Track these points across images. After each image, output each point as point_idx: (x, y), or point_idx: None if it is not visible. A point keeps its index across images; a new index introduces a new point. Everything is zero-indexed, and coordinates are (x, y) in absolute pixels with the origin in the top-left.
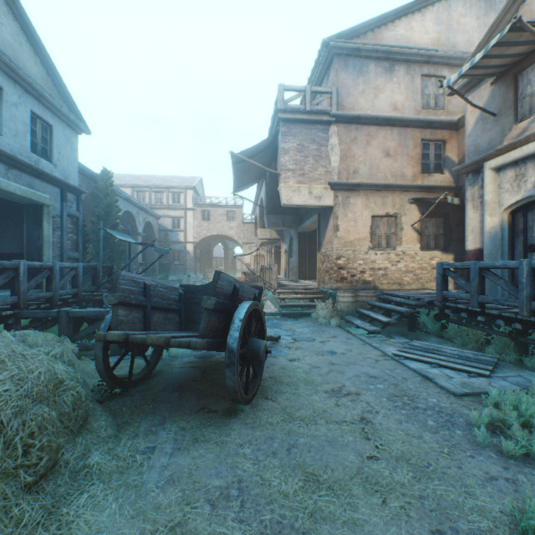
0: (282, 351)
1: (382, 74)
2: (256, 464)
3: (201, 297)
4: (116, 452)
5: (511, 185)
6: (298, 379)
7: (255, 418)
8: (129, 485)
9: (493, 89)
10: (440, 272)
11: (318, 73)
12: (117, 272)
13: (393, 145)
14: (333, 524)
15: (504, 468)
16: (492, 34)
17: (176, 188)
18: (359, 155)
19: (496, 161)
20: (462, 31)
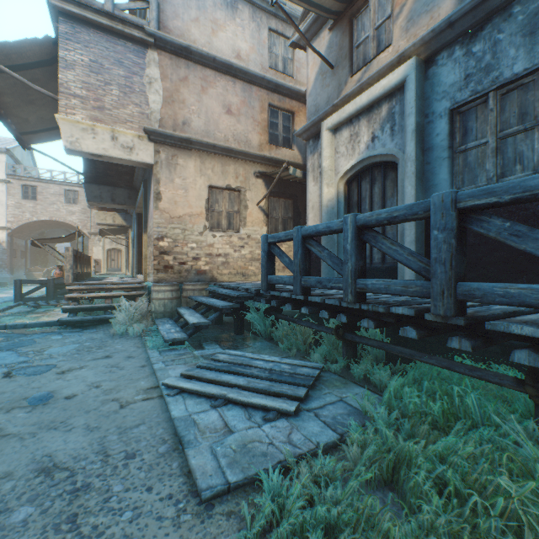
0: None
1: (223, 7)
2: None
3: None
4: None
5: (346, 147)
6: None
7: None
8: None
9: (331, 37)
10: (266, 249)
11: None
12: None
13: (236, 102)
14: None
15: None
16: None
17: None
18: (191, 102)
19: (333, 119)
20: None
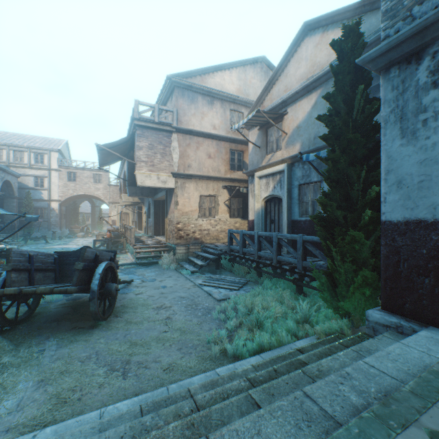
0: (132, 289)
1: (206, 105)
2: (106, 344)
3: (72, 259)
4: (19, 355)
5: (264, 187)
6: (138, 304)
7: (108, 326)
8: (33, 365)
9: (259, 133)
10: (229, 235)
11: (165, 93)
12: (10, 250)
13: (213, 151)
14: (139, 355)
15: (218, 325)
16: (258, 103)
17: (40, 149)
18: (192, 155)
19: (259, 173)
20: (253, 87)
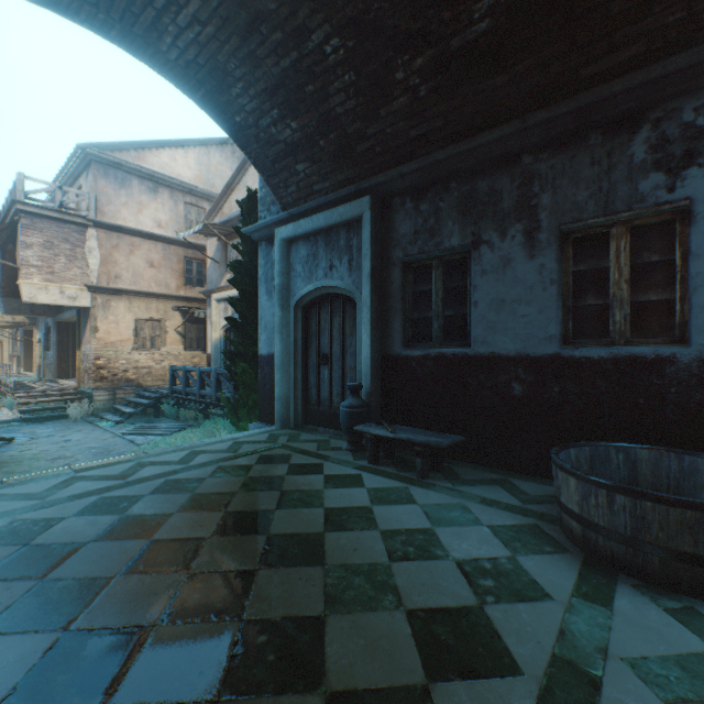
0: (14, 447)
1: (147, 193)
2: None
3: None
4: None
5: (224, 313)
6: (25, 459)
7: None
8: None
9: (219, 245)
10: (172, 373)
11: (77, 163)
12: None
13: (158, 258)
14: None
15: None
16: (217, 207)
17: None
18: (122, 261)
19: (217, 296)
20: (221, 176)
